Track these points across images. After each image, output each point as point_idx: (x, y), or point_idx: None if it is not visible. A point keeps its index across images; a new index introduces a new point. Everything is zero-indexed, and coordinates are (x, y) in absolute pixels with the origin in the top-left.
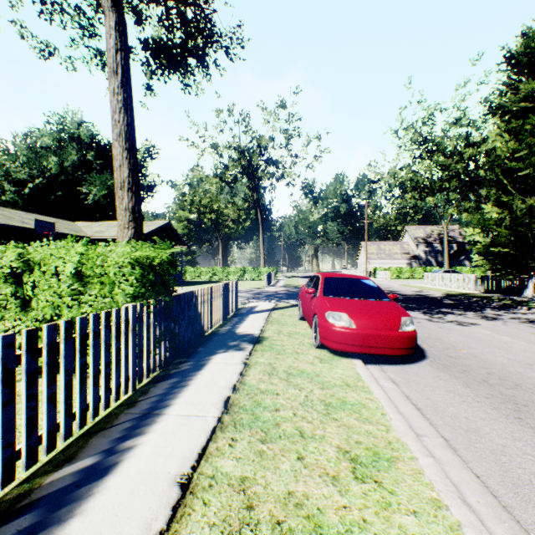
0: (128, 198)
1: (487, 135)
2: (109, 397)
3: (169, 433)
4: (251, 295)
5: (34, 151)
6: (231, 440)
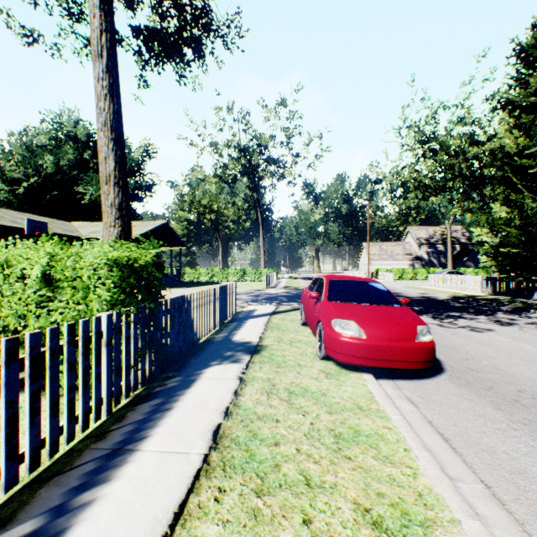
0: (114, 193)
1: (496, 131)
2: (74, 427)
3: (140, 480)
4: (250, 297)
5: (30, 150)
6: (217, 491)
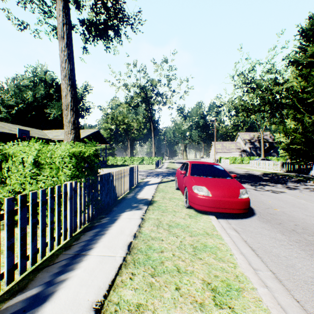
0: (70, 115)
1: (288, 78)
2: (53, 243)
3: (90, 269)
4: (147, 174)
5: (18, 88)
6: (131, 274)
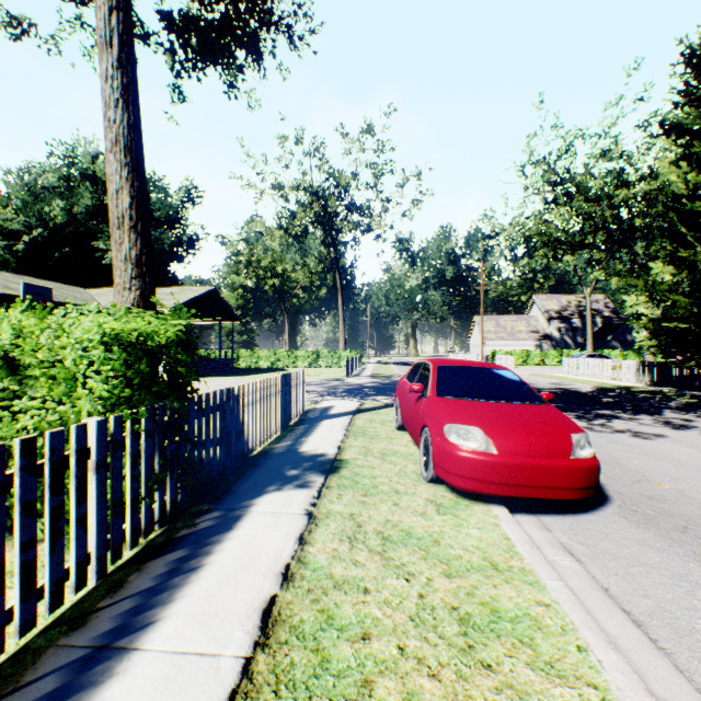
0: (129, 242)
1: (658, 164)
2: (35, 607)
3: None
4: (326, 389)
5: (33, 193)
6: None
